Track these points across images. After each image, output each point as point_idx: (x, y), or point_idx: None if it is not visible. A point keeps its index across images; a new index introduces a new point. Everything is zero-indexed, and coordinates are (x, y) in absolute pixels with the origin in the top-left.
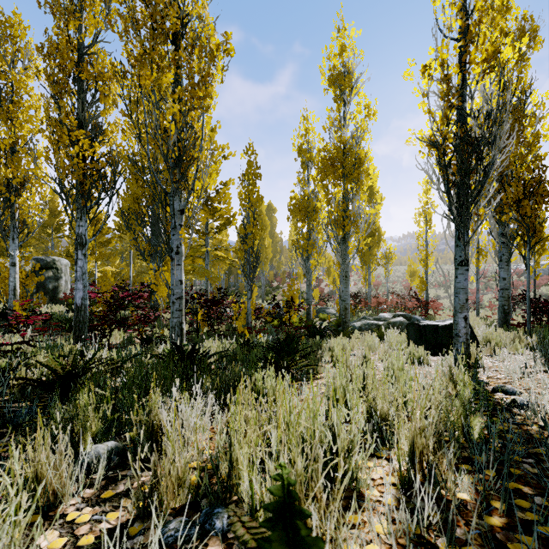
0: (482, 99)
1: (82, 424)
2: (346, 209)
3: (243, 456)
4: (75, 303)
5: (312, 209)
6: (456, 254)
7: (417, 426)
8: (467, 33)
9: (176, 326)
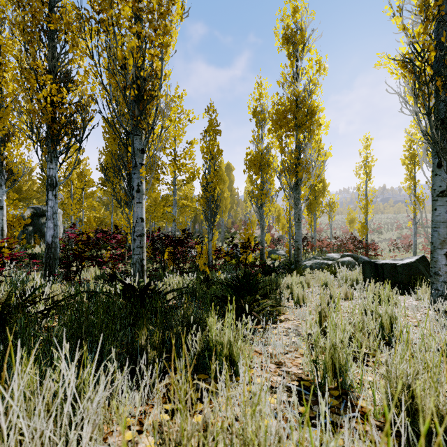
0: None
1: None
2: (299, 157)
3: None
4: (46, 240)
5: (265, 163)
6: (435, 184)
7: None
8: None
9: (137, 262)
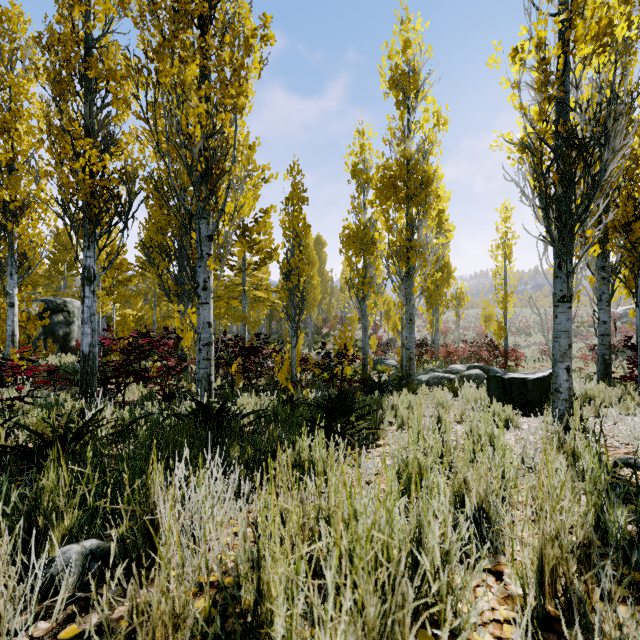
0: (589, 89)
1: (48, 516)
2: (411, 238)
3: (277, 579)
4: (82, 350)
5: (369, 241)
6: (556, 287)
7: (545, 529)
8: (571, 3)
9: (203, 379)
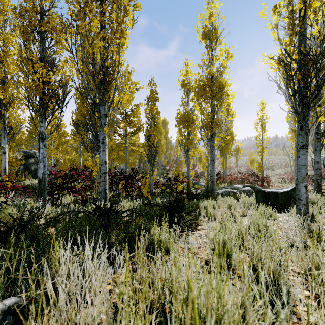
0: (318, 28)
1: None
2: (213, 118)
3: None
4: (38, 176)
5: (190, 120)
6: (298, 140)
7: None
8: None
9: (102, 191)
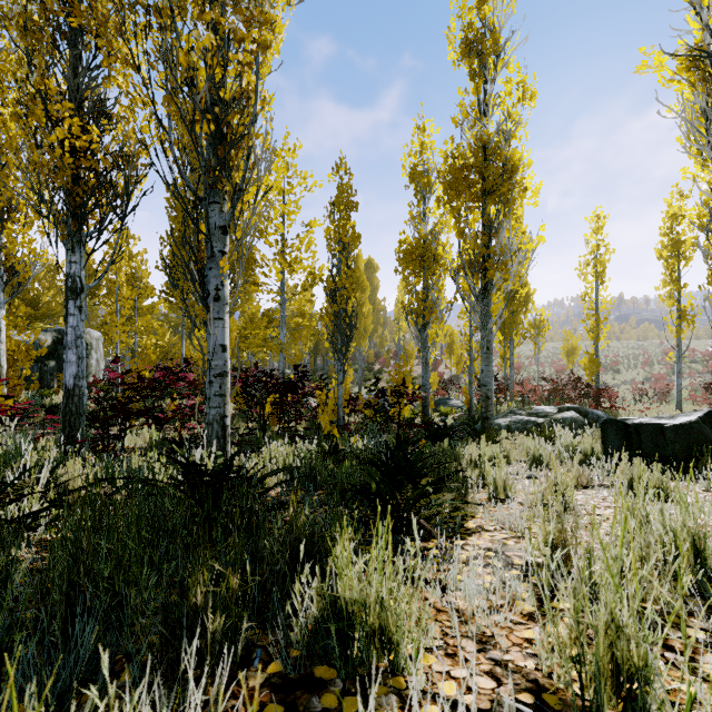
0: None
1: None
2: (489, 244)
3: None
4: (65, 383)
5: (431, 257)
6: None
7: None
8: None
9: (214, 421)
